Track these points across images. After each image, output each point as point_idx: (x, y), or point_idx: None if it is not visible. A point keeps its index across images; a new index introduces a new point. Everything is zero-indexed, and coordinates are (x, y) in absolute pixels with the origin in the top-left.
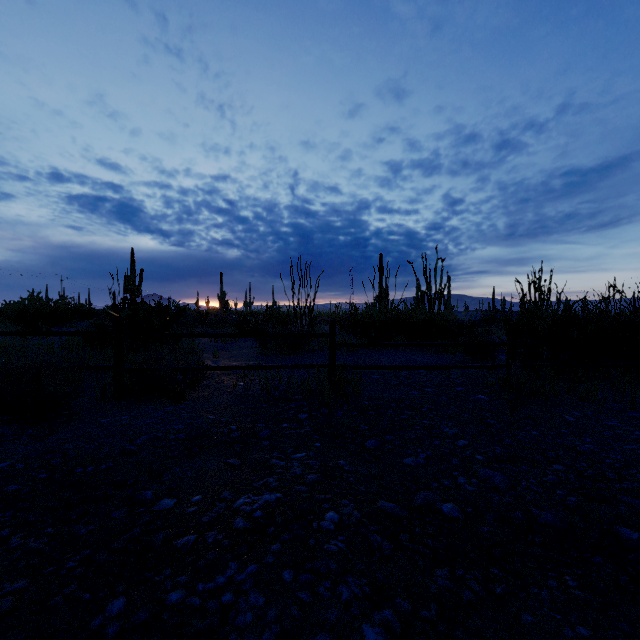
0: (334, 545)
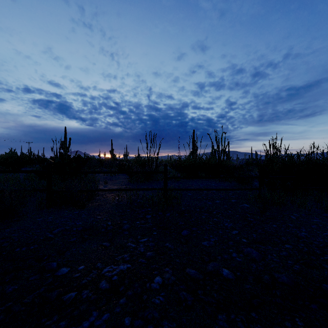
0: (158, 299)
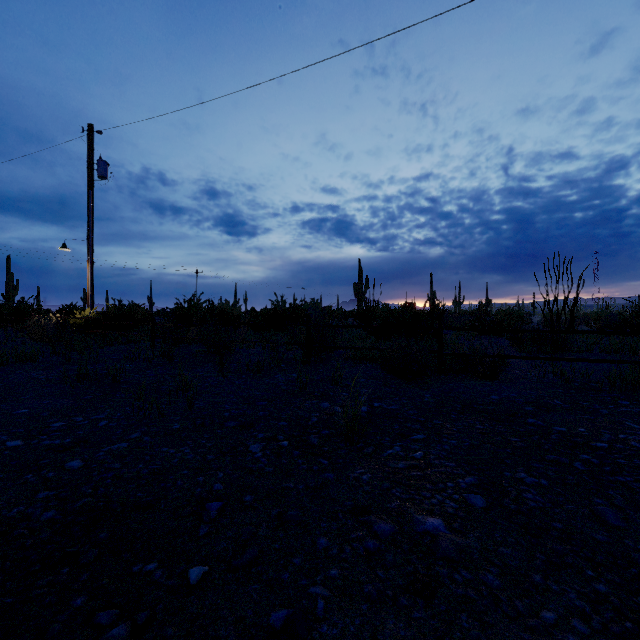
0: None
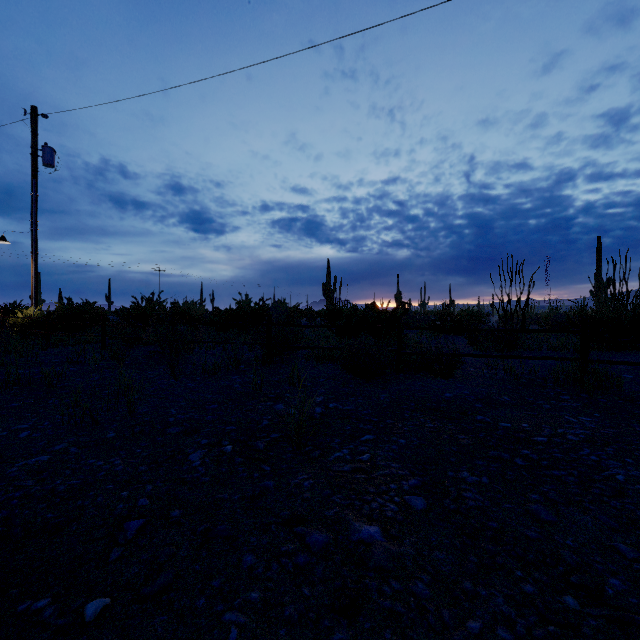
0: None
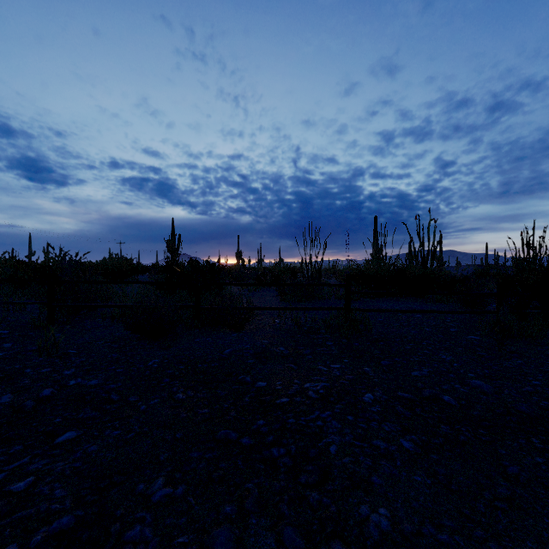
0: (374, 408)
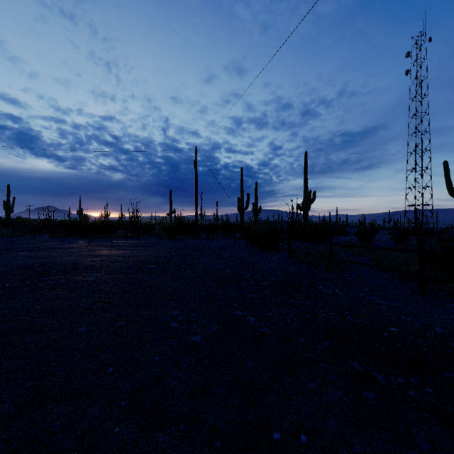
0: None
